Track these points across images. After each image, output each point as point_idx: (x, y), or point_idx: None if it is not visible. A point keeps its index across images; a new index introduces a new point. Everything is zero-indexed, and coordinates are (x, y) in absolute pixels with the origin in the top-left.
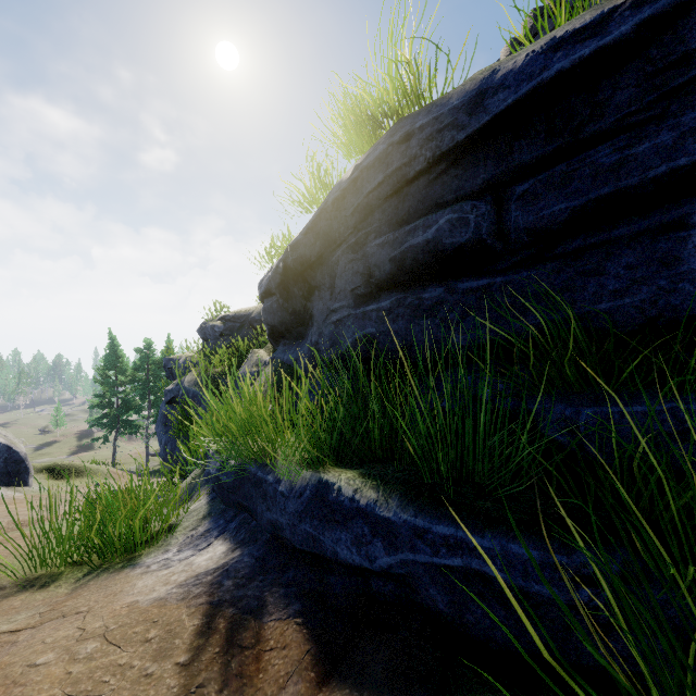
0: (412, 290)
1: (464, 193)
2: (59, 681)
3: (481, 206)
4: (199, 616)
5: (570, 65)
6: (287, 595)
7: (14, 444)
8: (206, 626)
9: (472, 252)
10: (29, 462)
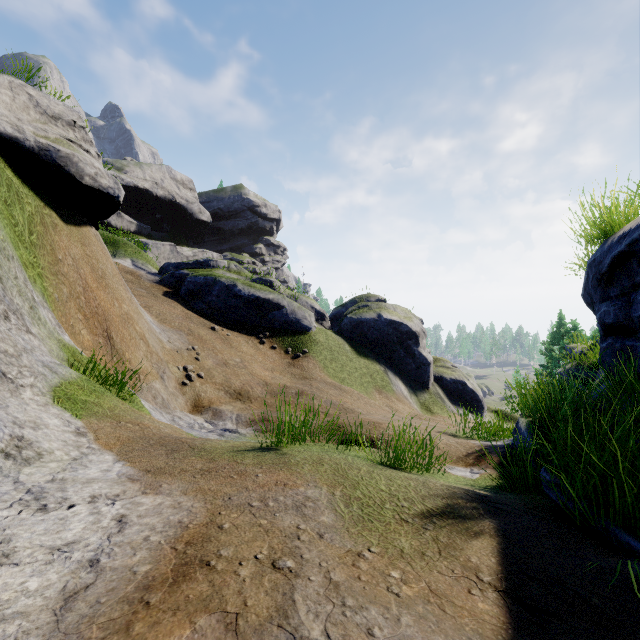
0: (615, 339)
1: (616, 293)
2: (444, 442)
3: (618, 303)
4: (479, 448)
5: (616, 254)
6: (503, 454)
7: (476, 389)
8: (478, 450)
9: (617, 327)
10: (484, 403)
